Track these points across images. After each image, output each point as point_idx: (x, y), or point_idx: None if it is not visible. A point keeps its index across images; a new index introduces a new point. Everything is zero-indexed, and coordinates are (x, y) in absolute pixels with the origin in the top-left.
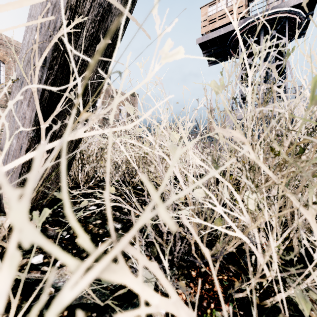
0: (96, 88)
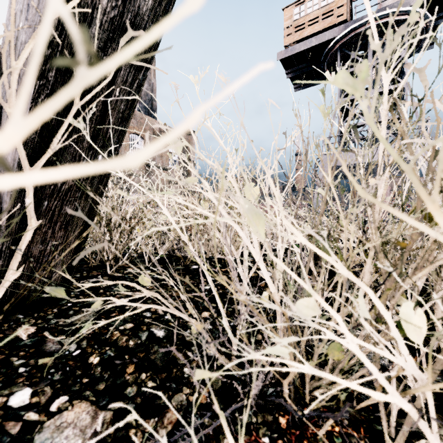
0: (123, 114)
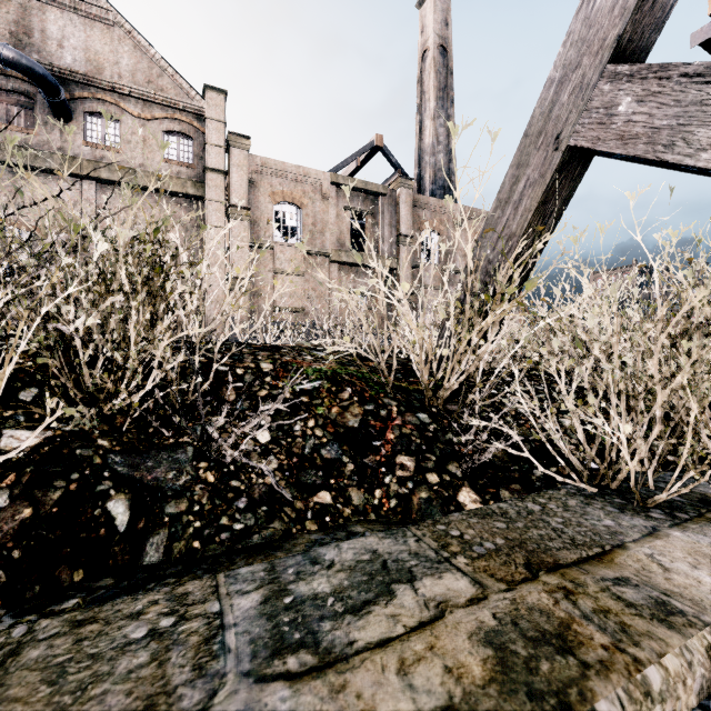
0: (525, 277)
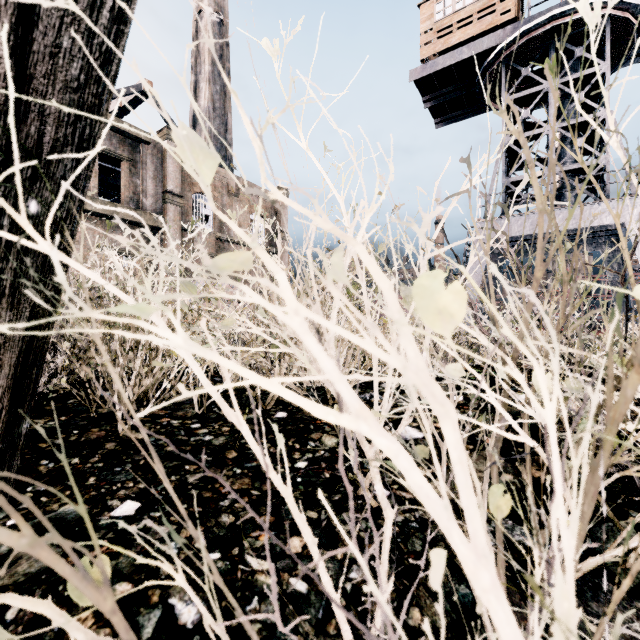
0: (80, 94)
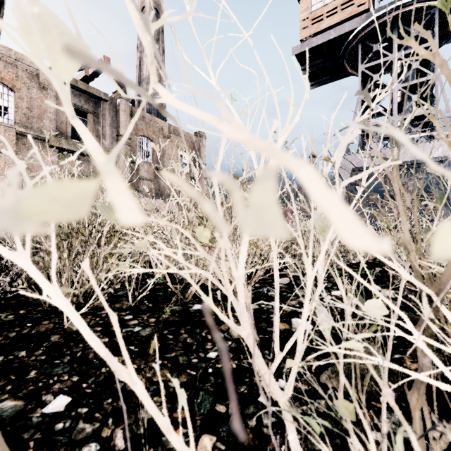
0: None
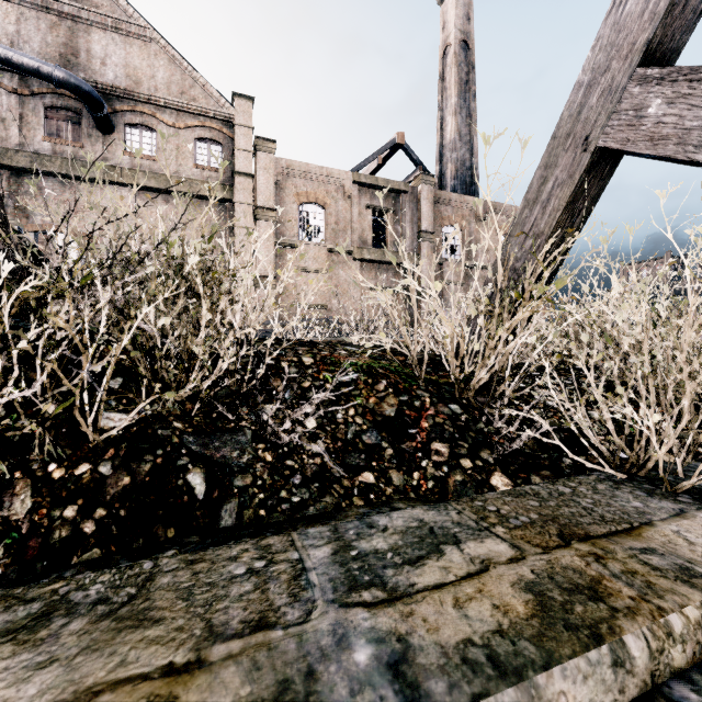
0: (553, 274)
